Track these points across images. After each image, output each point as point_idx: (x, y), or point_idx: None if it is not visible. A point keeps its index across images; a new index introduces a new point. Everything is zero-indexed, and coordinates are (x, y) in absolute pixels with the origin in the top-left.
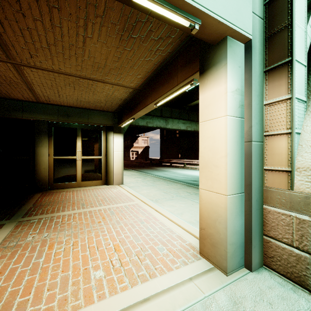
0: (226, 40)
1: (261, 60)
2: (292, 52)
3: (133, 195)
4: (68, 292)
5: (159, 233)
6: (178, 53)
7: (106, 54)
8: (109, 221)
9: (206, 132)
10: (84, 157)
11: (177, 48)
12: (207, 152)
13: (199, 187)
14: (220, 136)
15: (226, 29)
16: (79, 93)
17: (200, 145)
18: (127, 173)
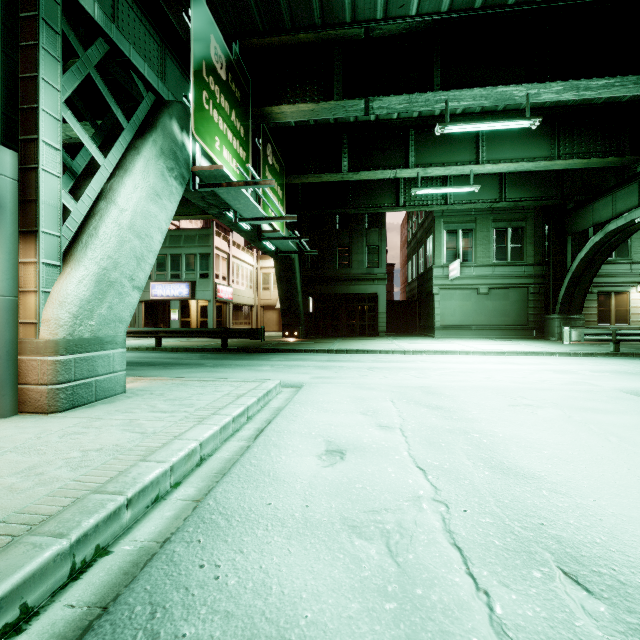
0: None
1: (15, 219)
2: (39, 225)
3: None
4: None
5: None
6: None
7: None
8: None
9: None
10: None
11: None
12: None
13: None
14: None
15: None
16: None
17: None
18: None
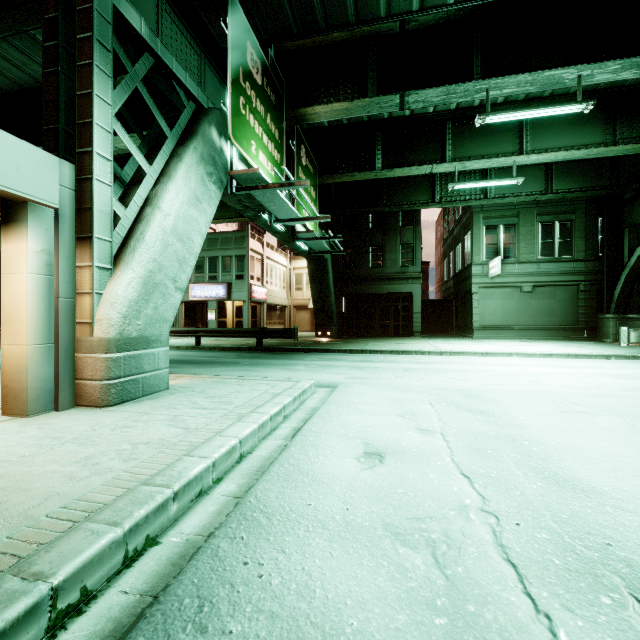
0: (28, 204)
1: (73, 227)
2: (93, 231)
3: None
4: None
5: None
6: None
7: None
8: None
9: (10, 285)
10: None
11: None
12: (10, 306)
13: (2, 344)
14: (23, 291)
15: (25, 198)
16: None
17: (3, 298)
18: None
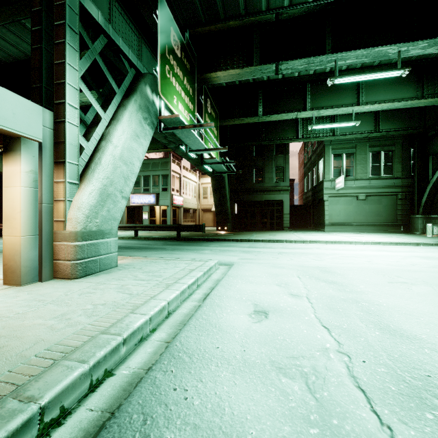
0: (21, 139)
1: (52, 154)
2: (65, 157)
3: None
4: None
5: None
6: None
7: None
8: None
9: (8, 195)
10: None
11: None
12: (9, 209)
13: (3, 235)
14: (17, 199)
15: (19, 135)
16: None
17: (4, 204)
18: None
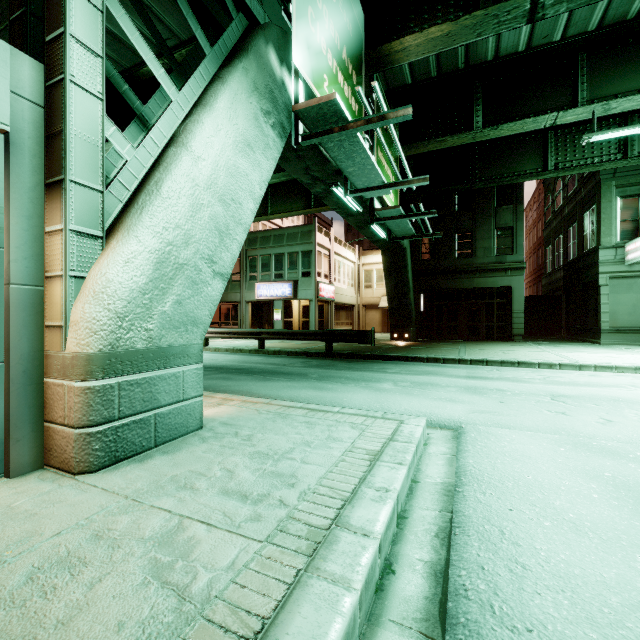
0: None
1: (39, 166)
2: (65, 170)
3: None
4: None
5: None
6: None
7: None
8: None
9: None
10: None
11: None
12: None
13: None
14: None
15: None
16: None
17: None
18: None
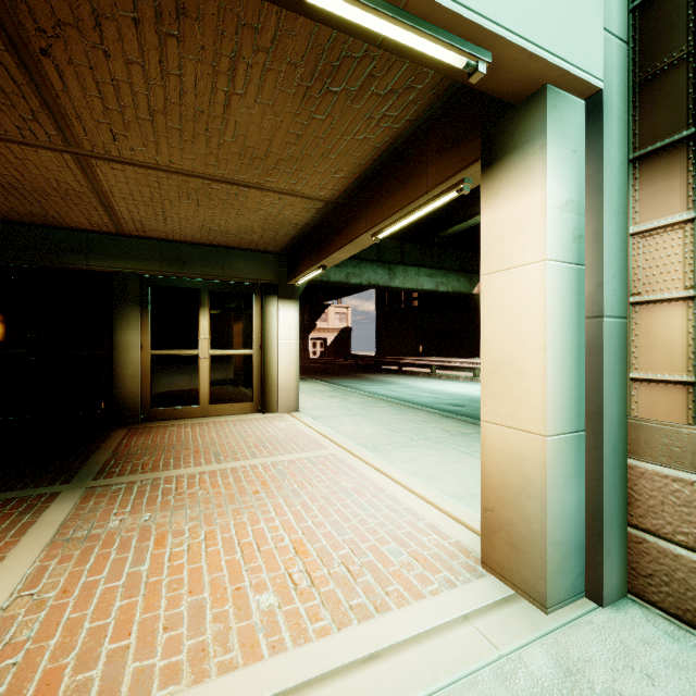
0: (544, 93)
1: (623, 134)
2: None
3: (324, 435)
4: (207, 636)
5: (387, 519)
6: (428, 123)
7: (272, 129)
8: (277, 491)
9: (498, 296)
10: (216, 352)
11: (427, 112)
12: (499, 340)
13: (482, 419)
14: (530, 305)
15: (546, 71)
16: (207, 213)
17: (483, 324)
18: (305, 388)
